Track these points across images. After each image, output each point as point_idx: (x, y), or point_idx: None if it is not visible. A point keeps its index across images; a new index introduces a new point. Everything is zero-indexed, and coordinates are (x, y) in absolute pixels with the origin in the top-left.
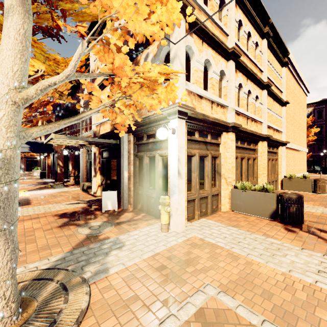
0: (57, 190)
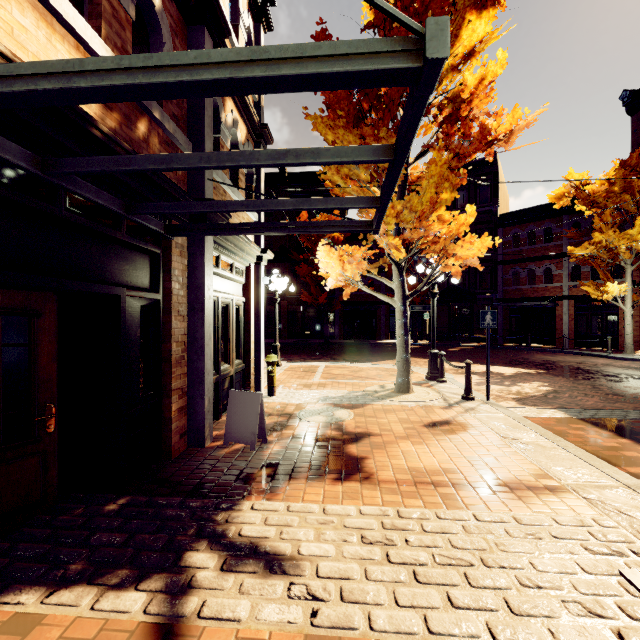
0: None
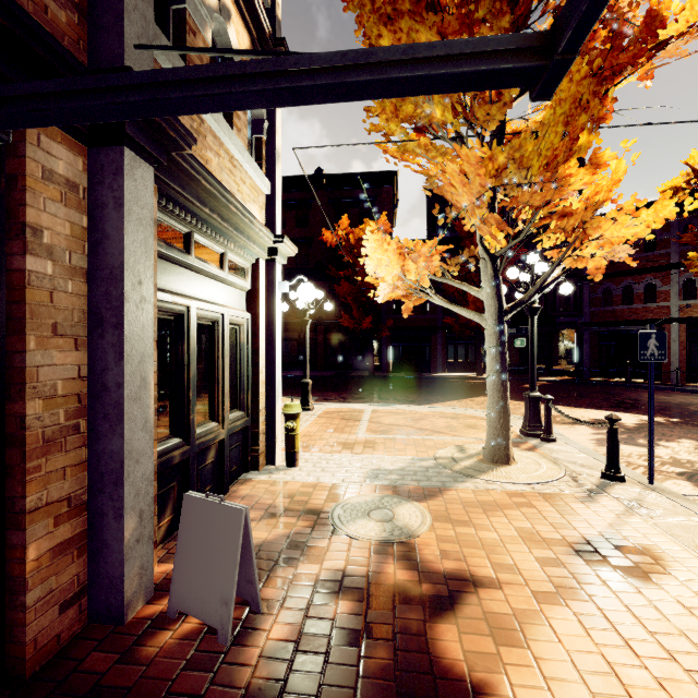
0: None
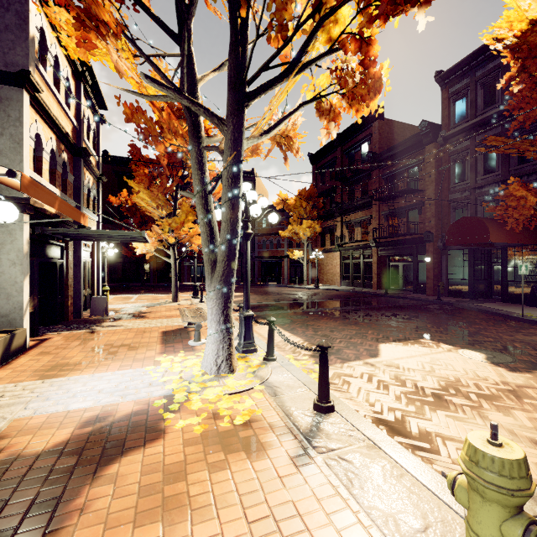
0: (51, 386)
